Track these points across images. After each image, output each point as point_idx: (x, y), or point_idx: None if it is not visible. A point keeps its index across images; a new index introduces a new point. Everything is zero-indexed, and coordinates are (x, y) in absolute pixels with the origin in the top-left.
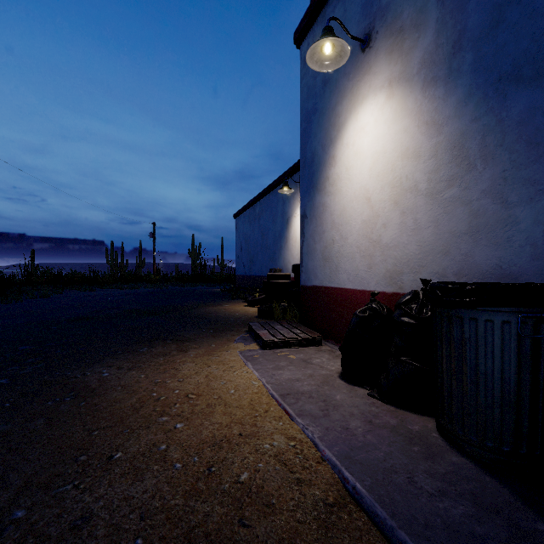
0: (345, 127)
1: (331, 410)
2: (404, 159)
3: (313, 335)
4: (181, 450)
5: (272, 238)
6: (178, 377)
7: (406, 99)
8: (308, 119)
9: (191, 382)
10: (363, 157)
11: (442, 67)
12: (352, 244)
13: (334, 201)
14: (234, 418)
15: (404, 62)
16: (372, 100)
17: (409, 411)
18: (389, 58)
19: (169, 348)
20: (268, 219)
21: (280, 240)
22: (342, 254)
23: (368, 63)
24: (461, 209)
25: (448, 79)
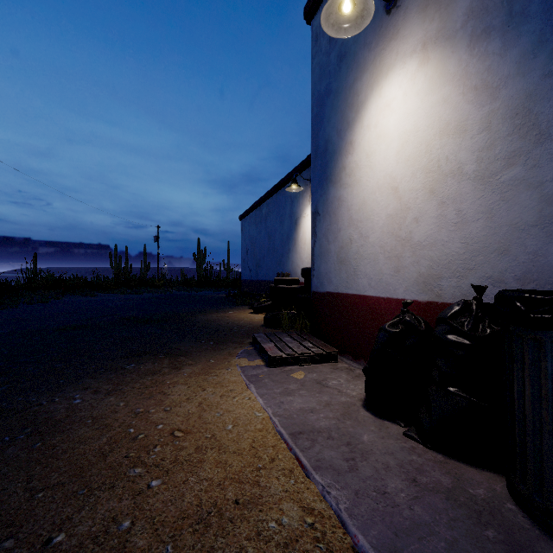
0: (365, 107)
1: (359, 460)
2: (443, 136)
3: (327, 349)
4: (150, 532)
5: (279, 240)
6: (165, 405)
7: (446, 62)
8: (320, 102)
9: (180, 412)
10: (388, 139)
11: (498, 13)
12: (374, 243)
13: (352, 193)
14: (229, 472)
15: (443, 16)
16: (400, 70)
17: (463, 463)
18: (423, 15)
19: (160, 364)
20: (275, 220)
21: (287, 242)
22: (362, 255)
23: (395, 26)
24: (526, 194)
25: (507, 27)
